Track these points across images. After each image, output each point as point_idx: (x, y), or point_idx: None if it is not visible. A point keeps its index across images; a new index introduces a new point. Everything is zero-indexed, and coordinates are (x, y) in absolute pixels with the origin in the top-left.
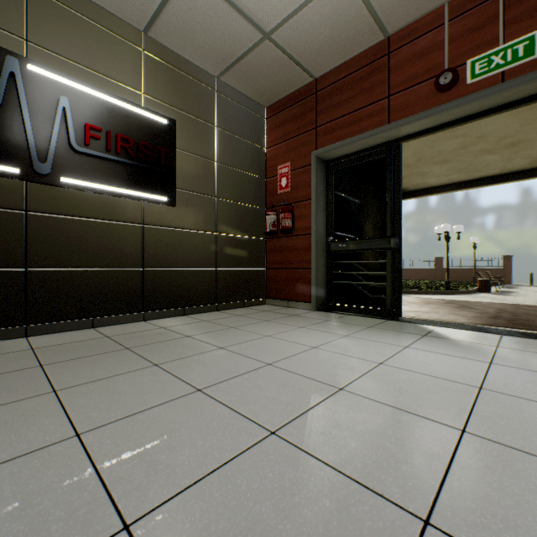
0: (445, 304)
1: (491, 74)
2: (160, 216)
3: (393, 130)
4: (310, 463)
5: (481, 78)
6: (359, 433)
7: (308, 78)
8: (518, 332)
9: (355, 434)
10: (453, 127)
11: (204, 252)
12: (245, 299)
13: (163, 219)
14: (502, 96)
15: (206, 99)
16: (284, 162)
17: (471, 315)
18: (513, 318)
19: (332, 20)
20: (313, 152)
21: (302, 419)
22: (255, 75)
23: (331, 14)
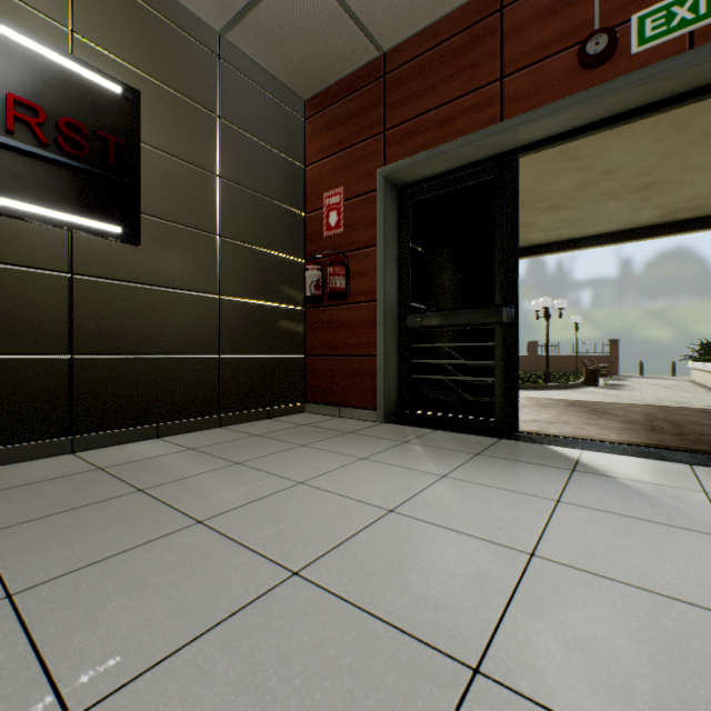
0: (568, 408)
1: (672, 36)
2: (109, 261)
3: (510, 132)
4: None
5: (655, 43)
6: None
7: (372, 50)
8: (709, 458)
9: None
10: (602, 130)
11: (196, 327)
12: (270, 406)
13: (114, 266)
14: (688, 73)
15: (201, 67)
16: (334, 187)
17: (618, 427)
18: (679, 430)
19: None
20: (380, 169)
21: None
22: (285, 35)
23: None
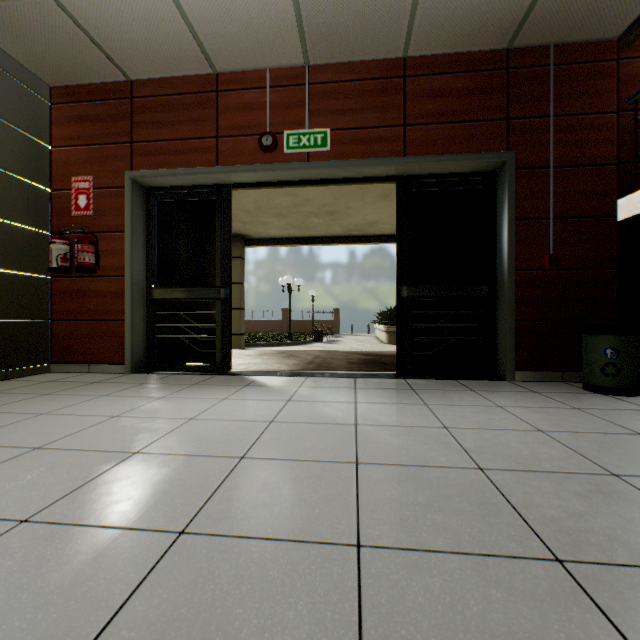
0: (277, 355)
1: (301, 151)
2: None
3: (223, 174)
4: (73, 532)
5: (294, 151)
6: (143, 487)
7: (120, 75)
8: (320, 373)
9: (138, 489)
10: (276, 187)
11: None
12: (9, 368)
13: None
14: (308, 172)
15: None
16: (84, 174)
17: (293, 363)
18: (322, 362)
19: (150, 23)
20: (128, 172)
21: (74, 495)
22: (28, 33)
23: (147, 15)
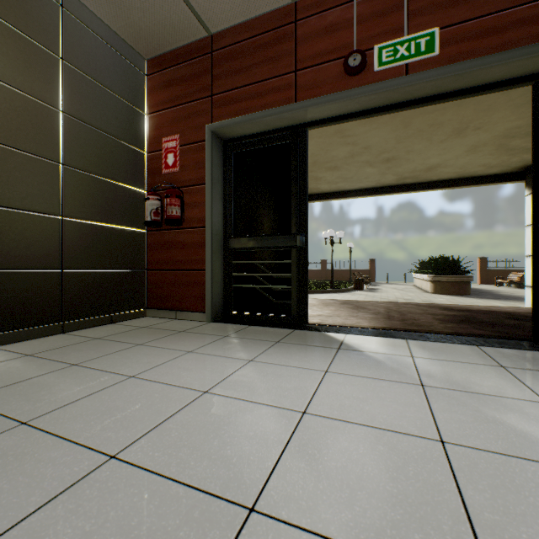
0: (342, 306)
1: (397, 64)
2: None
3: (301, 111)
4: None
5: (388, 67)
6: None
7: (202, 30)
8: (417, 334)
9: None
10: (359, 118)
11: (37, 244)
12: (114, 312)
13: None
14: (405, 90)
15: (42, 10)
16: (172, 134)
17: (369, 317)
18: (403, 317)
19: None
20: (208, 125)
21: None
22: (127, 1)
23: None
